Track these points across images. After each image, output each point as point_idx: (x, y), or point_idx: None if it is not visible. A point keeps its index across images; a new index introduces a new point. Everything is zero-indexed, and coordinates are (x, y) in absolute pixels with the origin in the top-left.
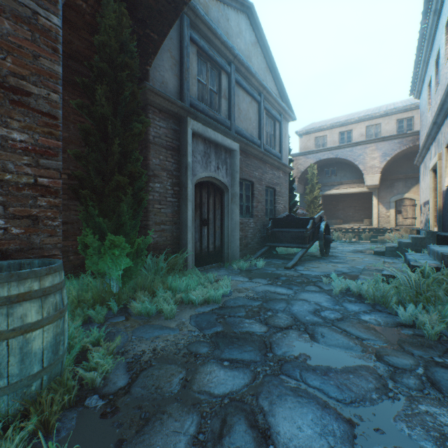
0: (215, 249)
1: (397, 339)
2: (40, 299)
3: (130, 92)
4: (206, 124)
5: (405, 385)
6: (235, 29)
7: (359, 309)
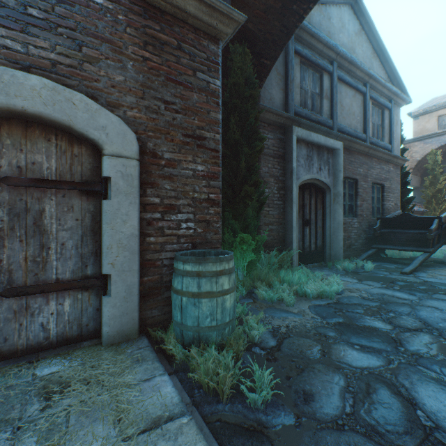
0: (316, 249)
1: None
2: (228, 275)
3: (253, 117)
4: (308, 128)
5: None
6: (337, 24)
7: None
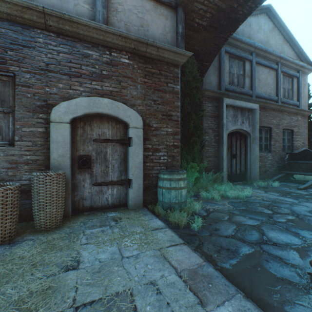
0: (240, 173)
1: None
2: (183, 180)
3: (198, 98)
4: (234, 98)
5: None
6: (255, 28)
7: None
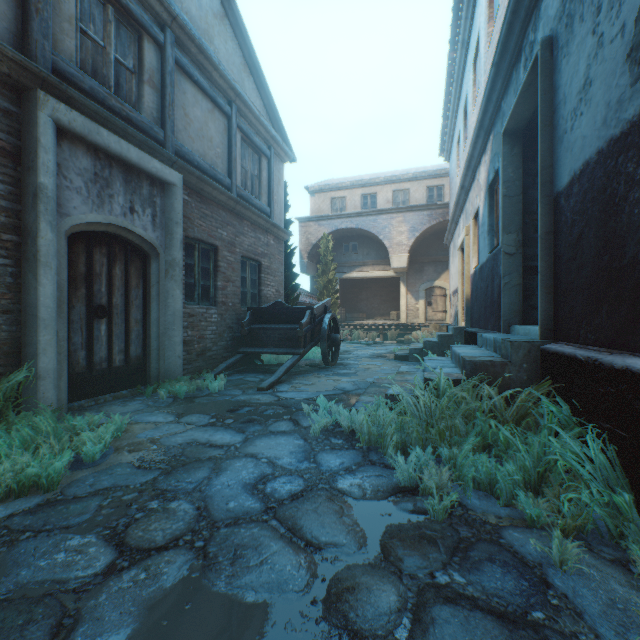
0: (128, 362)
1: (384, 530)
2: None
3: None
4: (98, 119)
5: None
6: None
7: (340, 465)
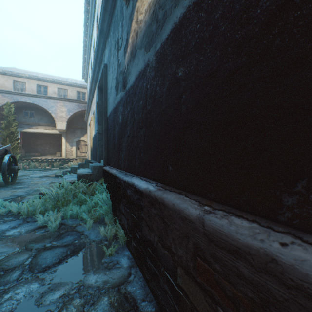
0: None
1: (28, 241)
2: None
3: None
4: None
5: (6, 282)
6: None
7: (9, 227)
